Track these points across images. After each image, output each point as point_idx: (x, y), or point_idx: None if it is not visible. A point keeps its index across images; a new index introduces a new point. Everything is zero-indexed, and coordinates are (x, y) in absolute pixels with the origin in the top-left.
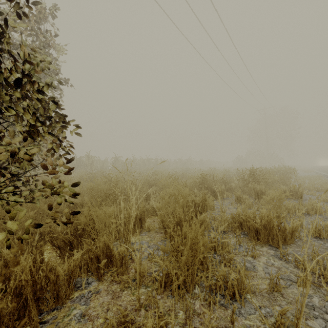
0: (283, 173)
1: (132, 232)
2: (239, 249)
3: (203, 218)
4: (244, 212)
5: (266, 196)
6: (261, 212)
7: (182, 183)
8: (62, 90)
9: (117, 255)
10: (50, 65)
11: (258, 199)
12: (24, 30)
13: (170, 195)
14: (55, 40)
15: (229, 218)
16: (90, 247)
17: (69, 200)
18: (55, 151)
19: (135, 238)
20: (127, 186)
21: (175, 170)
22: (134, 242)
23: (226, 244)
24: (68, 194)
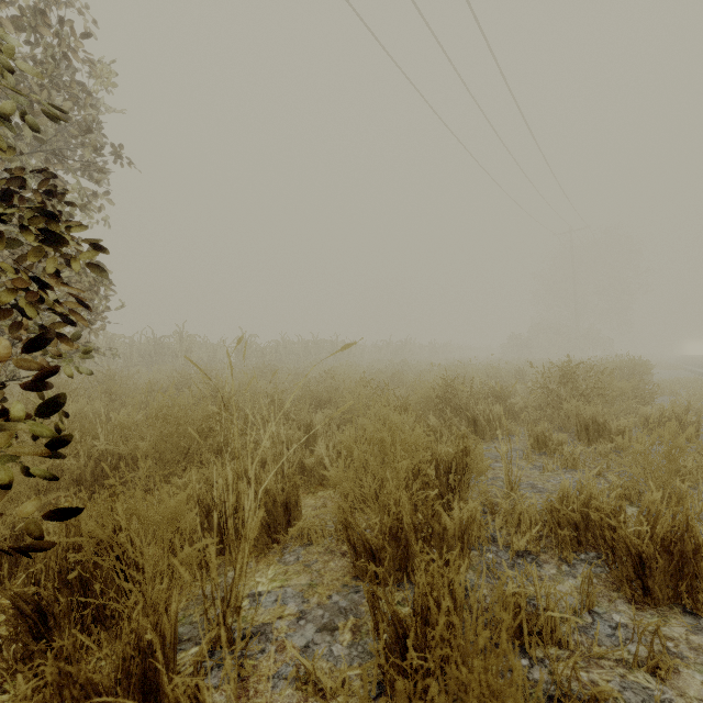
0: (629, 374)
1: (259, 548)
2: (593, 629)
3: (468, 517)
4: (583, 493)
5: (610, 434)
6: (645, 499)
7: (398, 401)
8: (102, 172)
9: (173, 700)
10: (17, 63)
11: (587, 441)
12: (2, 18)
13: (368, 442)
14: (79, 43)
15: (536, 508)
16: (74, 667)
17: (40, 473)
18: (27, 315)
19: (265, 574)
20: (260, 408)
21: (376, 367)
22: (260, 593)
23: (556, 620)
24: (33, 454)
